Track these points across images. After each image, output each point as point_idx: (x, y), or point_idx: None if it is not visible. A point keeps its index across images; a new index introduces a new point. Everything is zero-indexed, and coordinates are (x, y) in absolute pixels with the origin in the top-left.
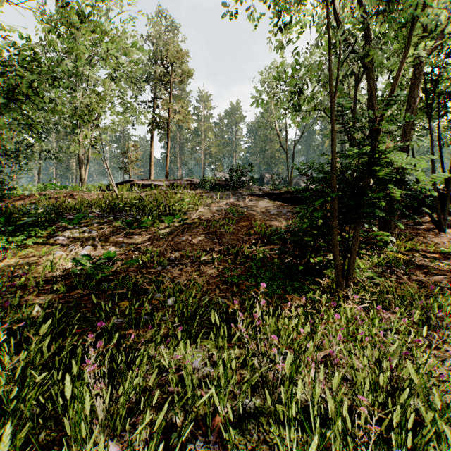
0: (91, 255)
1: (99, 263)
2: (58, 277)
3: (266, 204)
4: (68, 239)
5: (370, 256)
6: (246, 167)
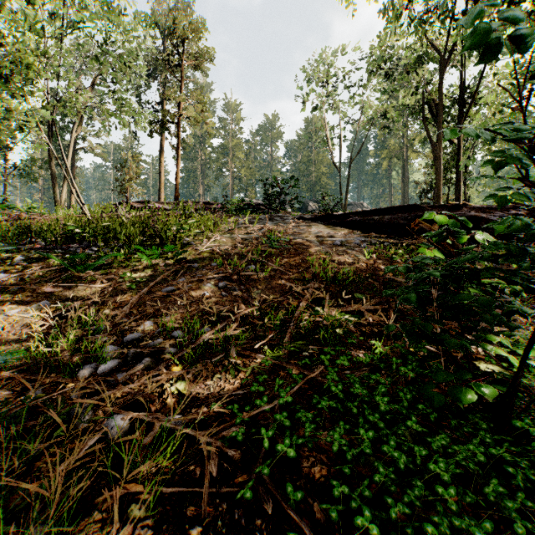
0: None
1: None
2: None
3: (324, 231)
4: None
5: None
6: (288, 180)
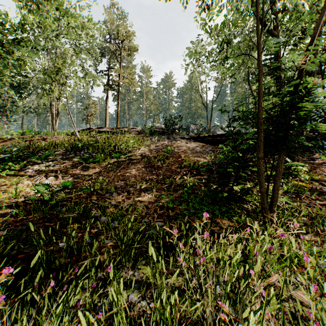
0: (53, 184)
1: (56, 190)
2: (21, 203)
3: (193, 145)
4: (36, 172)
5: (286, 184)
6: (177, 117)
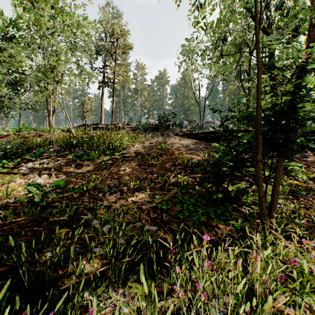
0: (46, 182)
1: (47, 190)
2: (12, 203)
3: (187, 142)
4: (30, 169)
5: (284, 186)
6: (171, 114)
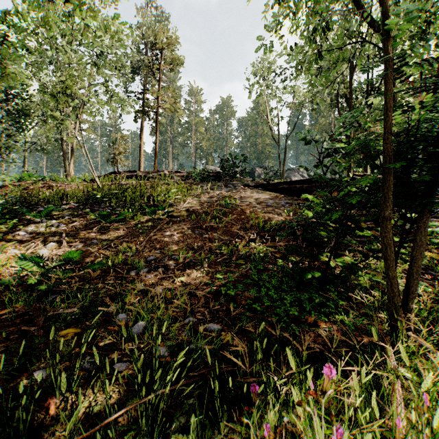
0: (53, 254)
1: (51, 267)
2: None
3: (262, 195)
4: (30, 235)
5: None
6: (238, 157)
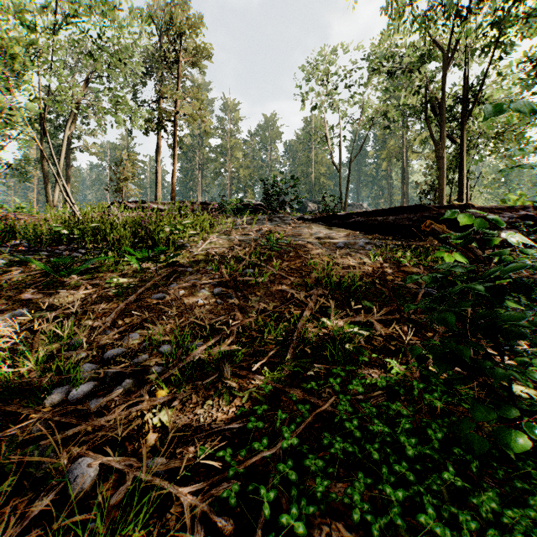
0: None
1: None
2: None
3: (326, 232)
4: None
5: None
6: (288, 180)
